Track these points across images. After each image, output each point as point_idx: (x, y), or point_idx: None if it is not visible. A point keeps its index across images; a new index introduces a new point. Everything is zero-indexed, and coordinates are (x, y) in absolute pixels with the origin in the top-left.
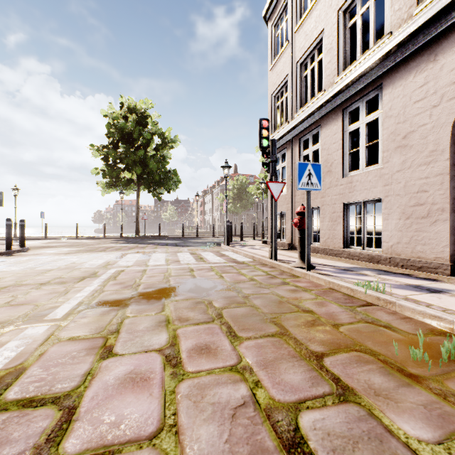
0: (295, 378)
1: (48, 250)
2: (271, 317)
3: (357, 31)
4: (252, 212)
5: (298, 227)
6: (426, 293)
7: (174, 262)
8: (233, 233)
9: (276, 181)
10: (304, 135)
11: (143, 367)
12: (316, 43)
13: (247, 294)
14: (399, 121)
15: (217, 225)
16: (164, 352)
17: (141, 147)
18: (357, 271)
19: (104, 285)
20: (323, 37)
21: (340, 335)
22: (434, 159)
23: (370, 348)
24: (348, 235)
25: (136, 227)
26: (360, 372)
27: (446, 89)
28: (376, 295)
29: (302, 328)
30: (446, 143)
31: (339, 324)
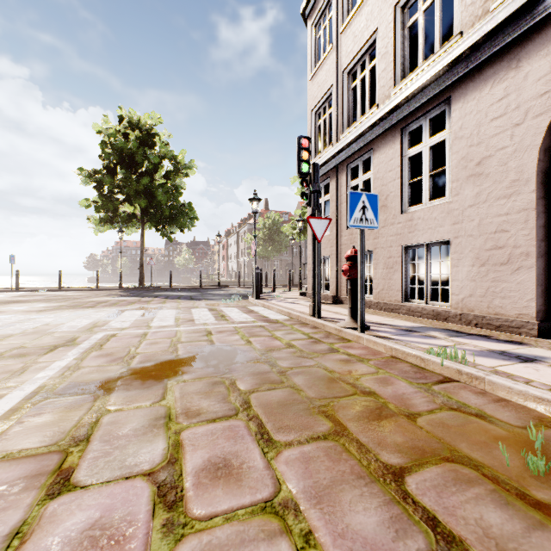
0: (368, 522)
1: (16, 306)
2: (320, 405)
3: (419, 32)
4: (287, 257)
5: (349, 276)
6: (517, 362)
7: (186, 322)
8: (263, 282)
9: (319, 217)
10: (352, 161)
11: (116, 513)
12: (368, 46)
13: (283, 368)
14: (472, 144)
15: (243, 272)
16: (157, 479)
17: (146, 173)
18: (423, 333)
19: (83, 358)
20: (376, 39)
21: (420, 432)
22: (517, 191)
23: (468, 455)
24: (407, 286)
25: (140, 275)
26: (465, 503)
27: (532, 103)
28: (456, 367)
29: (365, 423)
30: (531, 170)
31: (415, 414)
